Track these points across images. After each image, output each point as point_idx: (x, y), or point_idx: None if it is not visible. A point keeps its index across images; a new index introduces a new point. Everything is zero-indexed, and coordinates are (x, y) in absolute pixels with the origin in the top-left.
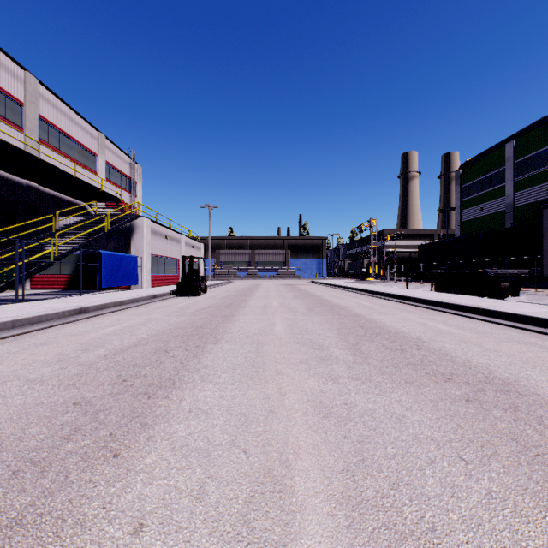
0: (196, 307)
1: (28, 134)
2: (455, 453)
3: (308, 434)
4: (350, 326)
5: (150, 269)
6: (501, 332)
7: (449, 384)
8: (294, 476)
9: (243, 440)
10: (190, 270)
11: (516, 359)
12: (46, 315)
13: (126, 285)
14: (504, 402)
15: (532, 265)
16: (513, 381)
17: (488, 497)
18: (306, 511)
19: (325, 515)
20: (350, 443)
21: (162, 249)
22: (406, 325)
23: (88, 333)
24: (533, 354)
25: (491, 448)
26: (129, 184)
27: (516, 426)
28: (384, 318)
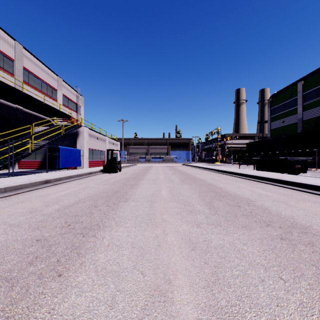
0: (115, 180)
1: (17, 78)
2: (277, 274)
3: (182, 261)
4: (206, 191)
5: (88, 157)
6: (298, 195)
7: (269, 227)
8: (173, 290)
9: (141, 265)
10: (111, 157)
11: (309, 212)
12: (25, 184)
13: (74, 166)
14: (305, 240)
15: (313, 155)
16: (308, 226)
17: (301, 306)
18: (181, 316)
19: (194, 318)
20: (209, 267)
21: (95, 145)
22: (240, 191)
23: (49, 195)
24: (319, 209)
25: (299, 271)
26: (76, 107)
27: (314, 256)
28: (226, 186)
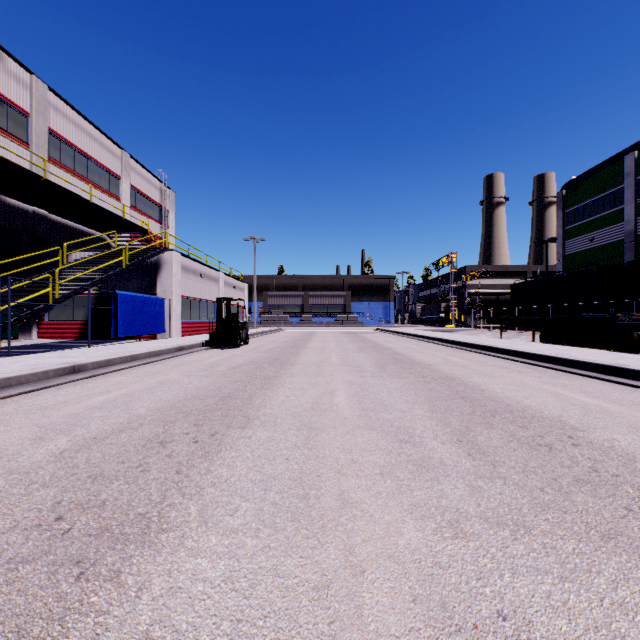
0: (230, 364)
1: (35, 151)
2: None
3: None
4: (446, 397)
5: (180, 314)
6: None
7: None
8: None
9: None
10: (227, 315)
11: None
12: (18, 377)
13: (149, 334)
14: None
15: None
16: None
17: None
18: None
19: None
20: None
21: (196, 290)
22: (528, 396)
23: (65, 406)
24: None
25: None
26: (160, 213)
27: None
28: (489, 382)
